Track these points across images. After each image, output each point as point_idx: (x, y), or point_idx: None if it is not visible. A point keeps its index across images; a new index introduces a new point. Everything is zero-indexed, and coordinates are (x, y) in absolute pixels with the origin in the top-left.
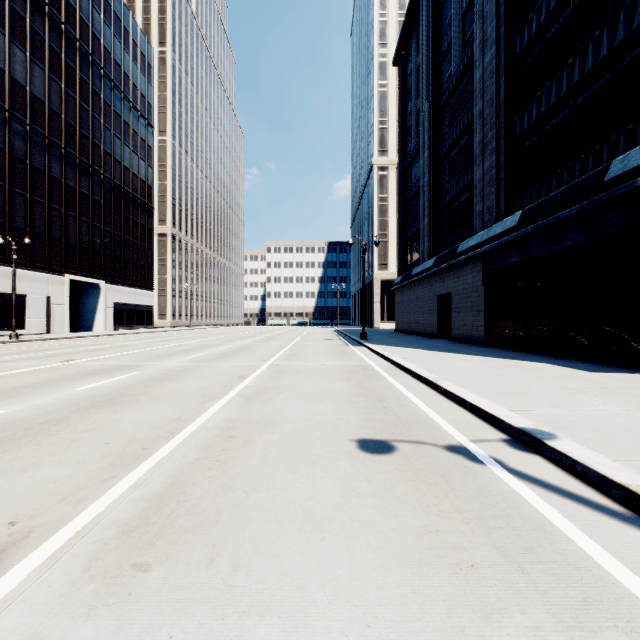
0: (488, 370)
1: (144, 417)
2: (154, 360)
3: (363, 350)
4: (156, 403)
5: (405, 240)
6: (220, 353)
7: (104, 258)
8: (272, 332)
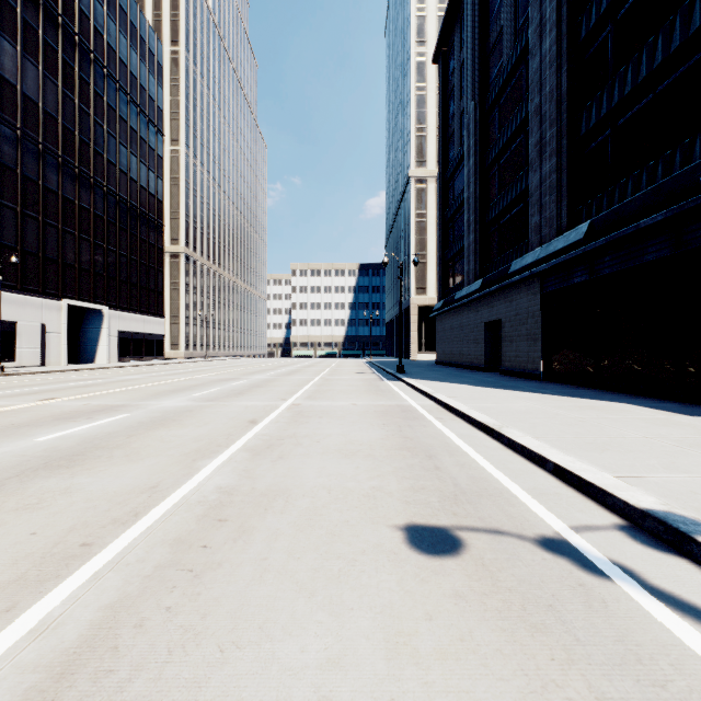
0: (559, 413)
1: (107, 484)
2: (151, 398)
3: (401, 386)
4: (132, 461)
5: (447, 260)
6: (233, 389)
7: (108, 281)
8: (297, 364)
